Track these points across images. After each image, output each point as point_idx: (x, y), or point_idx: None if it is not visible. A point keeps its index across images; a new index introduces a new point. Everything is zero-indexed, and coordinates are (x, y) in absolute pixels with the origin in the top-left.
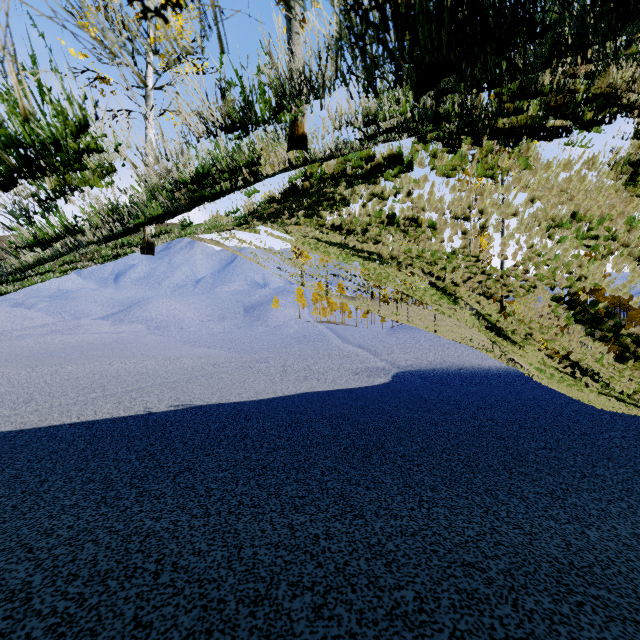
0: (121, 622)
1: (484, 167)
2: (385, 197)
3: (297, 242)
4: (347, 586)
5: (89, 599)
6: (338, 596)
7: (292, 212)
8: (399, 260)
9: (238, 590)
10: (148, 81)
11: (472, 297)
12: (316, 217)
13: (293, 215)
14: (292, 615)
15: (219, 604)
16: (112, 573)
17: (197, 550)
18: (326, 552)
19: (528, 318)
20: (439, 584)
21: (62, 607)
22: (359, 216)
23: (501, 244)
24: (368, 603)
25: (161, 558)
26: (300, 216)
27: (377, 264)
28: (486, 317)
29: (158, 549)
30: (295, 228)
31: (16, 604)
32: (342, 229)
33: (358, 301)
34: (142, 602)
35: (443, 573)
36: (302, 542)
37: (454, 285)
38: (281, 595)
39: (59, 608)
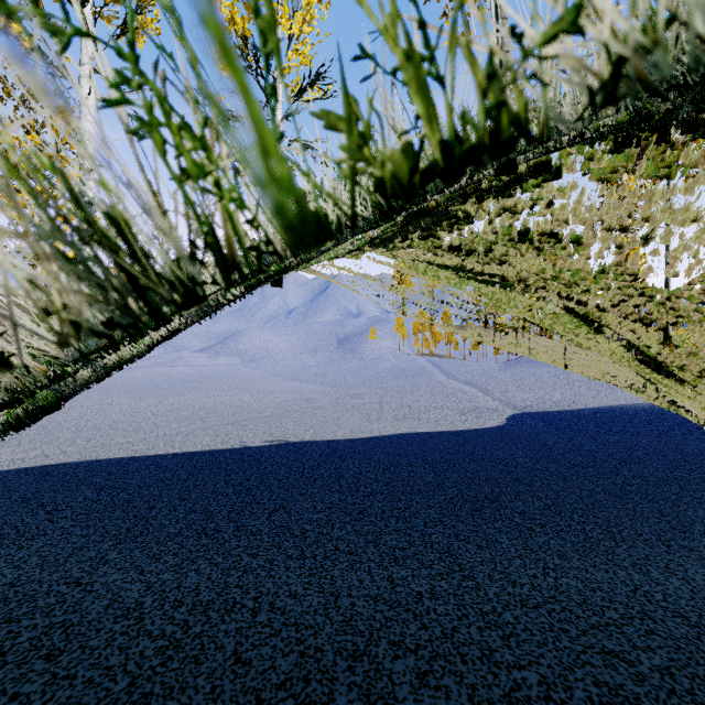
0: (222, 655)
1: (658, 166)
2: (518, 211)
3: (402, 267)
4: (456, 655)
5: (193, 627)
6: (446, 665)
7: (406, 234)
8: (528, 283)
9: (335, 641)
10: (277, 113)
11: (624, 325)
12: (432, 238)
13: (407, 238)
14: (394, 677)
15: (316, 652)
16: (213, 605)
17: (293, 592)
18: (431, 613)
19: (704, 350)
20: (571, 671)
21: (170, 631)
22: (483, 234)
23: (670, 258)
24: (481, 679)
25: (258, 596)
26: (414, 238)
27: (497, 288)
28: (641, 349)
29: (255, 586)
30: (405, 252)
31: (131, 622)
32: (461, 250)
33: (469, 331)
34: (241, 638)
35: (576, 658)
36: (403, 598)
37: (599, 310)
38: (381, 653)
39: (167, 632)
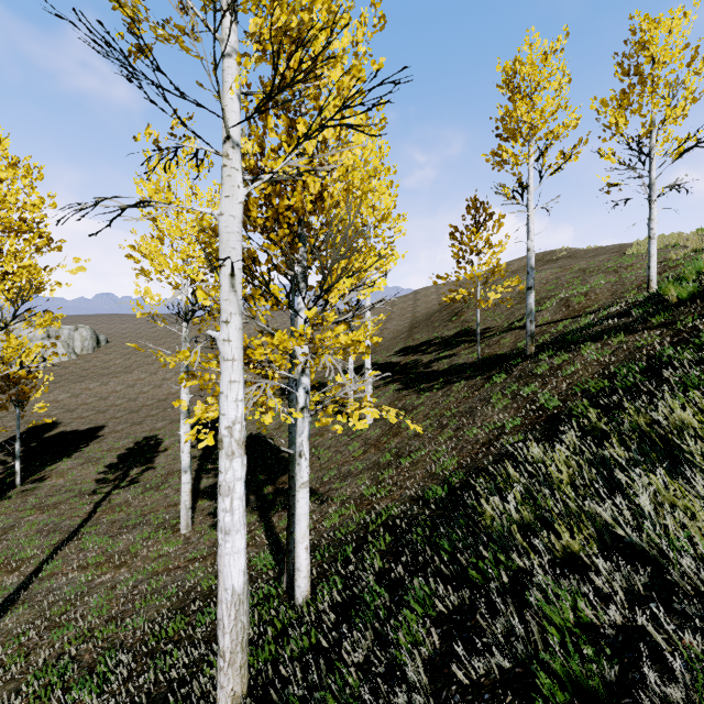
0: None
1: None
2: None
3: None
4: None
5: None
6: None
7: None
8: None
9: None
10: (652, 173)
11: None
12: None
13: None
14: None
15: None
16: None
17: None
18: None
19: None
20: None
21: None
22: None
23: None
24: None
25: None
26: None
27: None
28: None
29: None
30: None
31: None
32: None
33: None
34: None
35: None
36: None
37: None
38: None
39: None
